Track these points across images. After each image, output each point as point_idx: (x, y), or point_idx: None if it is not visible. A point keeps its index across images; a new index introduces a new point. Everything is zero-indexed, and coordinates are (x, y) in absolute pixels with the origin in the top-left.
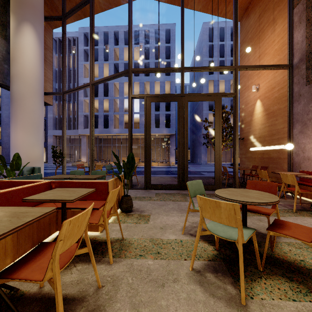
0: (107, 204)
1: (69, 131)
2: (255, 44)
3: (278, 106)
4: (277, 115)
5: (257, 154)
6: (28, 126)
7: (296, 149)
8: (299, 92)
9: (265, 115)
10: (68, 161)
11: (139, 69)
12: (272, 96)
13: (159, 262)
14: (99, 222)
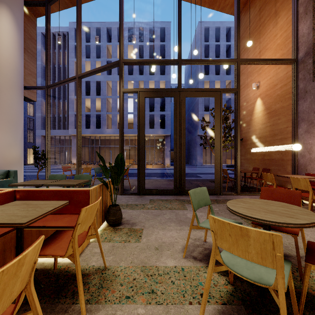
0: (78, 226)
1: (59, 132)
2: (255, 39)
3: (281, 104)
4: (279, 114)
5: (257, 156)
6: (4, 123)
7: (301, 150)
8: (305, 88)
9: (267, 114)
10: (58, 162)
11: (131, 60)
12: (274, 94)
13: (153, 309)
14: (66, 254)
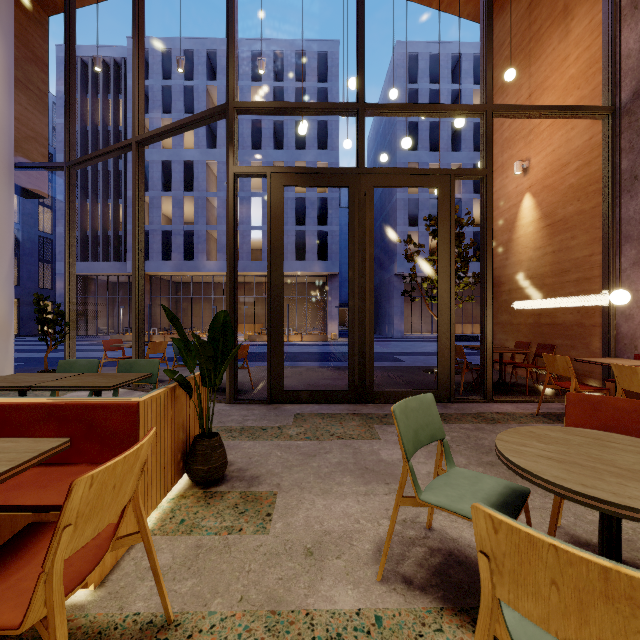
0: (64, 535)
1: (106, 266)
2: (520, 70)
3: (578, 205)
4: (574, 227)
5: (524, 317)
6: None
7: (625, 305)
8: (633, 170)
9: (545, 227)
10: (105, 331)
11: (254, 103)
12: (561, 184)
13: None
14: (25, 622)
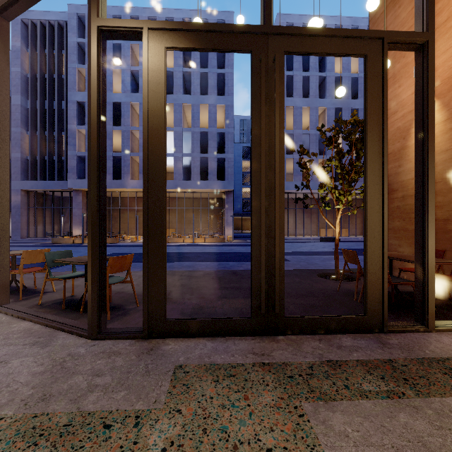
0: None
1: (51, 184)
2: None
3: None
4: None
5: None
6: None
7: None
8: None
9: None
10: (51, 234)
11: None
12: None
13: None
14: None
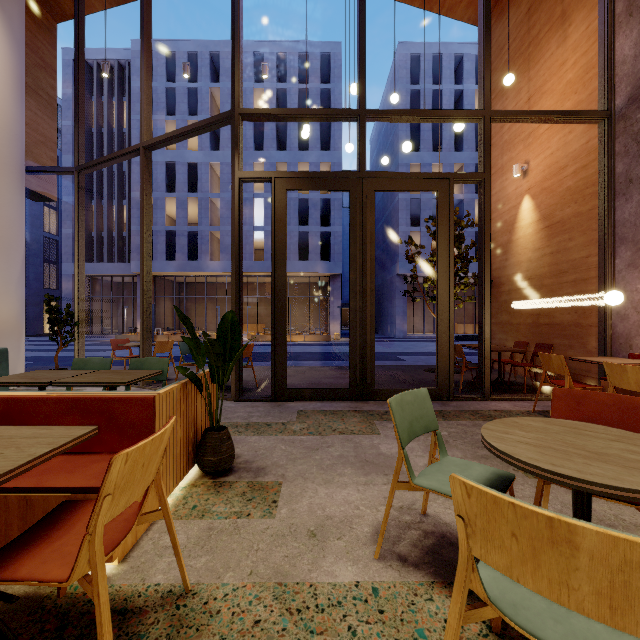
0: (105, 503)
1: (110, 267)
2: (519, 74)
3: (575, 207)
4: (571, 229)
5: (523, 317)
6: None
7: (620, 306)
8: (628, 174)
9: (544, 229)
10: (109, 331)
11: (259, 110)
12: (559, 187)
13: None
14: (72, 576)
